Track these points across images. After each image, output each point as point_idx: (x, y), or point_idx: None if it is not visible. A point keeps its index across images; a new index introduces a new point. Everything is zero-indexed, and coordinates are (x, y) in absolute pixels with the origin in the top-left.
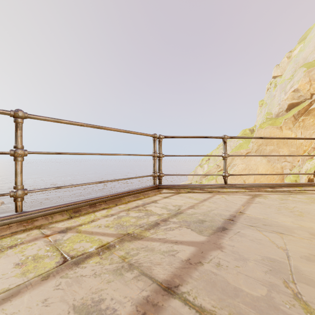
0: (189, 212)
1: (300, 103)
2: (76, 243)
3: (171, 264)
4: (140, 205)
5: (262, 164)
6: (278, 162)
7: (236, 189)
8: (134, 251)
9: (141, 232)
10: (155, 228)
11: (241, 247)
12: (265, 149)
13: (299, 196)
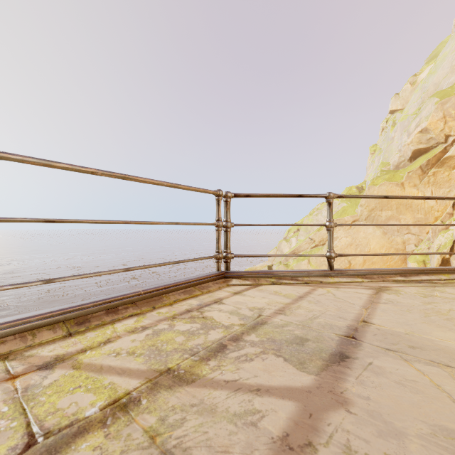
0: (278, 321)
1: (431, 149)
2: (65, 394)
3: (250, 449)
4: (193, 309)
5: (375, 237)
6: (398, 235)
7: (348, 278)
8: (176, 415)
9: (194, 365)
10: (219, 357)
11: (384, 400)
12: (379, 216)
13: (450, 289)
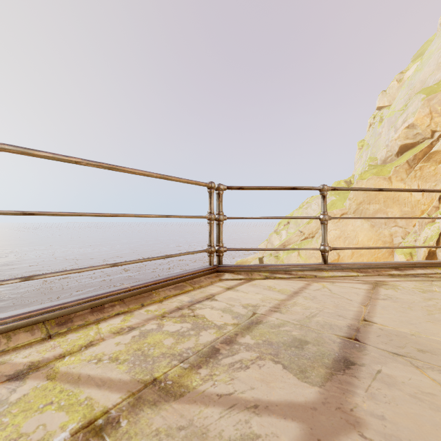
0: (273, 320)
1: (417, 144)
2: (33, 414)
3: None
4: (184, 306)
5: (363, 229)
6: (385, 227)
7: (343, 272)
8: None
9: (183, 374)
10: (211, 363)
11: (402, 420)
12: (367, 209)
13: None
